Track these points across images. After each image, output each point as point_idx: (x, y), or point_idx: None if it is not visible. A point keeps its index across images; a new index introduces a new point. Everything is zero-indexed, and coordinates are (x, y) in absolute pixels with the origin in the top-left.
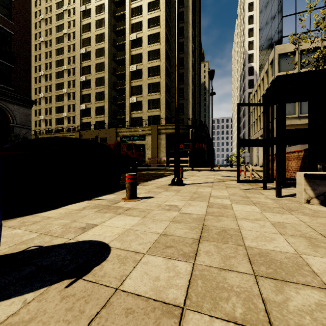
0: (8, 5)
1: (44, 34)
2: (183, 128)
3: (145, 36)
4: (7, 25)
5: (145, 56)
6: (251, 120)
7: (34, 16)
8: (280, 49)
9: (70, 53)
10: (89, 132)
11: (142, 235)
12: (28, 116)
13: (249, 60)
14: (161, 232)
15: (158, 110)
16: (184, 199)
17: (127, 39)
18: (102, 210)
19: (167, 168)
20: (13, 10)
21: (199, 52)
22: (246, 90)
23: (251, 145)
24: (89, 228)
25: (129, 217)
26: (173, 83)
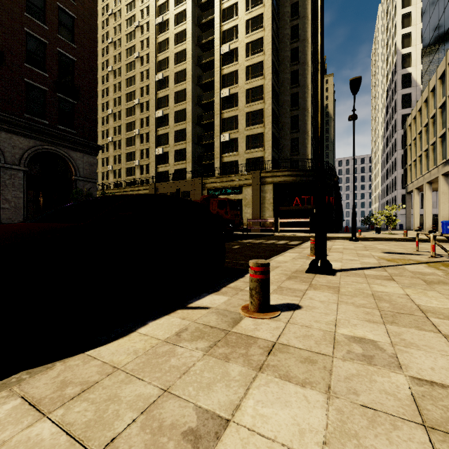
0: (71, 25)
1: (112, 61)
2: (299, 174)
3: (242, 46)
4: (69, 50)
5: (242, 74)
6: (409, 158)
7: (101, 40)
8: None
9: (143, 82)
10: (167, 184)
11: None
12: (93, 166)
13: (404, 64)
14: None
15: (261, 150)
16: (372, 319)
17: (216, 54)
18: (216, 346)
19: (276, 235)
20: (76, 30)
21: None
22: (398, 112)
23: None
24: (210, 440)
25: (290, 389)
26: (282, 110)
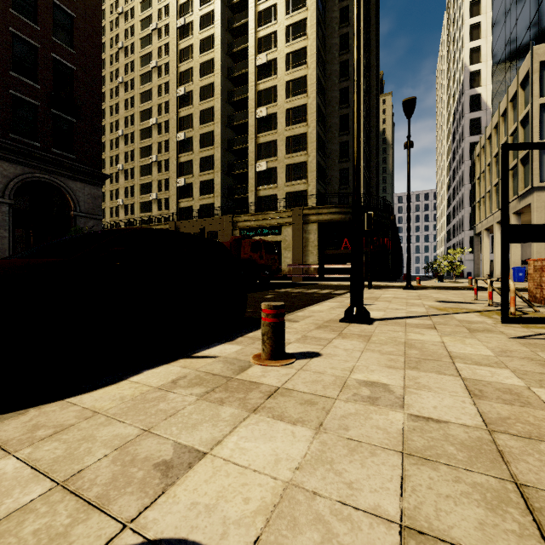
0: (69, 25)
1: (123, 71)
2: (349, 212)
3: (281, 57)
4: (67, 57)
5: (282, 90)
6: (477, 194)
7: (110, 45)
8: (544, 52)
9: (161, 98)
10: (191, 222)
11: (341, 528)
12: (97, 200)
13: (472, 83)
14: (395, 511)
15: (304, 182)
16: (393, 365)
17: (250, 66)
18: (214, 391)
19: (321, 283)
20: (75, 32)
21: (376, 77)
22: (465, 140)
23: (538, 239)
24: (182, 468)
25: (280, 426)
26: (330, 134)
